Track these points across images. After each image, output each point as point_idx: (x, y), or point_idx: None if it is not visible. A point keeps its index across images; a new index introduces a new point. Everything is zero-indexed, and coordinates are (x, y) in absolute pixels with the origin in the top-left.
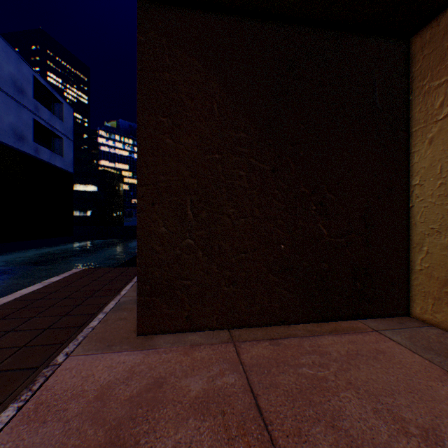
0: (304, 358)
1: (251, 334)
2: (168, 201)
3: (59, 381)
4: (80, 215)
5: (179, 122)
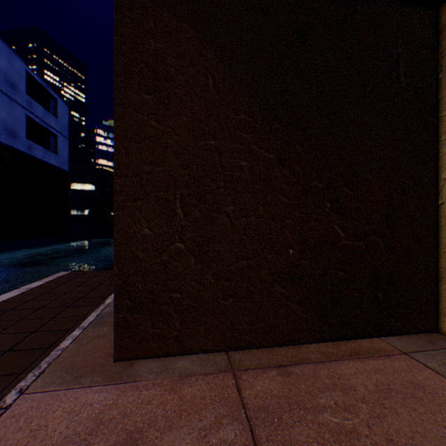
0: (324, 397)
1: (254, 358)
2: (153, 197)
3: None
4: (77, 214)
5: (167, 100)
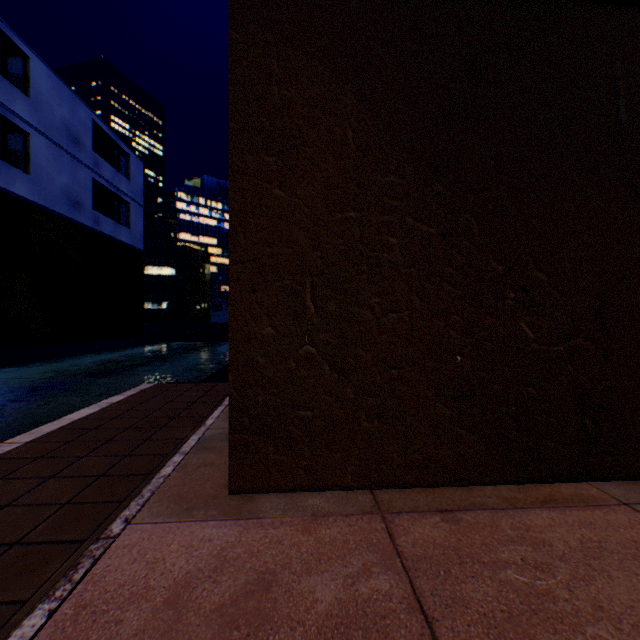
0: (506, 551)
1: (409, 500)
2: (276, 287)
3: (112, 567)
4: (152, 309)
5: (293, 162)
